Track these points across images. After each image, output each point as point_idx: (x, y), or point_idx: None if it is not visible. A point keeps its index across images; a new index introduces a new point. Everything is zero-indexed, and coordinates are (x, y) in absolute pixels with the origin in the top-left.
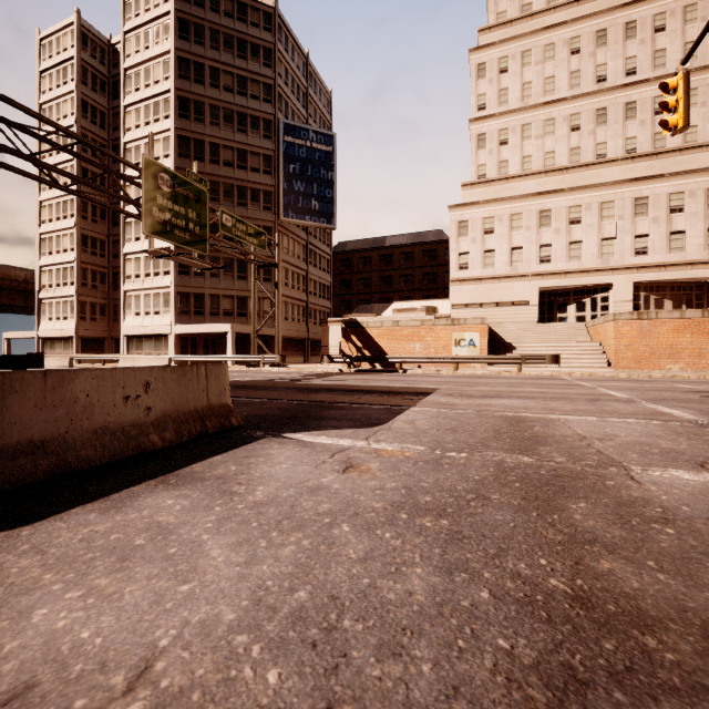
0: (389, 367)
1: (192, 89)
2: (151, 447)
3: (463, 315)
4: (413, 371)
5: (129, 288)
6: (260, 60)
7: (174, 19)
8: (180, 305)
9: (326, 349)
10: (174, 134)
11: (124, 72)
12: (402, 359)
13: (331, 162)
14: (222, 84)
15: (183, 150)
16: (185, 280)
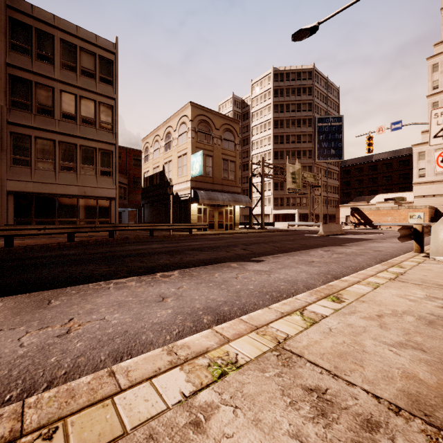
0: (374, 227)
1: (279, 116)
2: (337, 234)
3: (421, 201)
4: (386, 229)
5: (253, 196)
6: (306, 93)
7: (272, 90)
8: (274, 202)
9: (338, 219)
10: (272, 136)
11: (251, 114)
12: (380, 224)
13: (341, 129)
14: (290, 110)
15: (275, 141)
16: (276, 192)
